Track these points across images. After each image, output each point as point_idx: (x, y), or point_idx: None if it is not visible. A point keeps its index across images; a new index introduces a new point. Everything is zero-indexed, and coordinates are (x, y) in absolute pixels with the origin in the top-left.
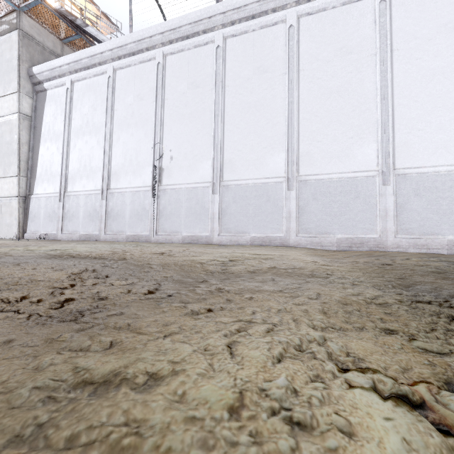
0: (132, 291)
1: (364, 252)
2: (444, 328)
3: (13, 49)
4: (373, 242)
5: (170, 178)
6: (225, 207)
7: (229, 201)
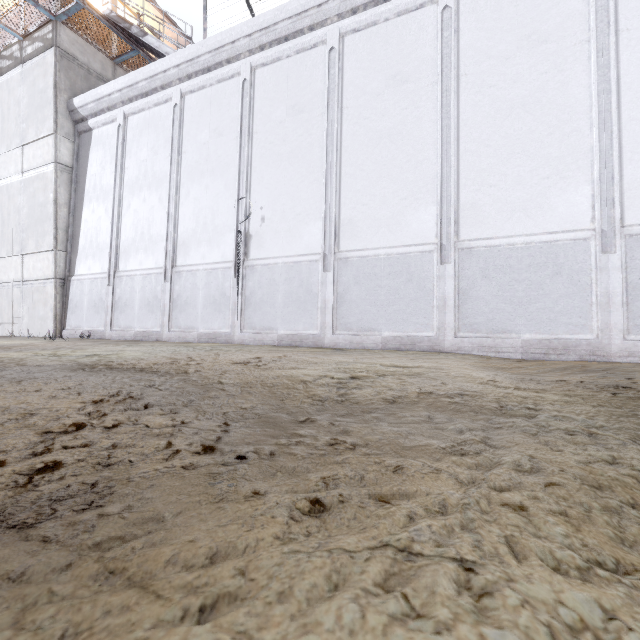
0: (173, 444)
1: (571, 364)
2: None
3: (48, 74)
4: (586, 346)
5: (261, 249)
6: (343, 291)
7: (349, 281)
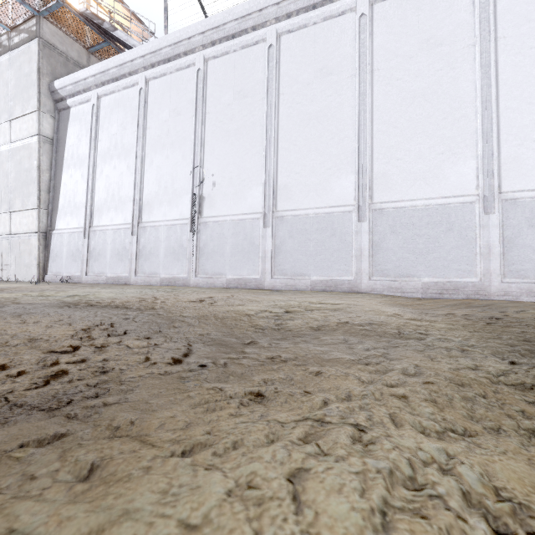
0: (151, 358)
1: (460, 301)
2: None
3: (33, 61)
4: (471, 287)
5: (212, 208)
6: (280, 243)
7: (284, 235)
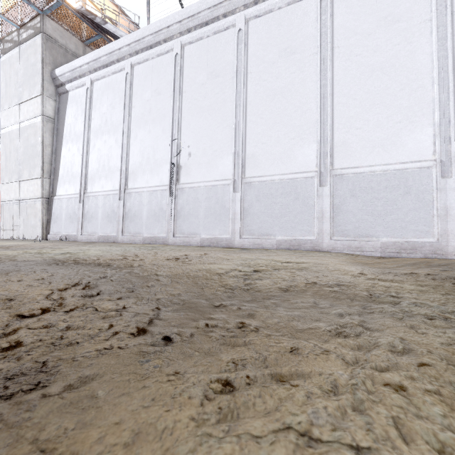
0: (114, 326)
1: (418, 260)
2: None
3: (38, 52)
4: (429, 247)
5: (188, 176)
6: (248, 206)
7: (252, 199)
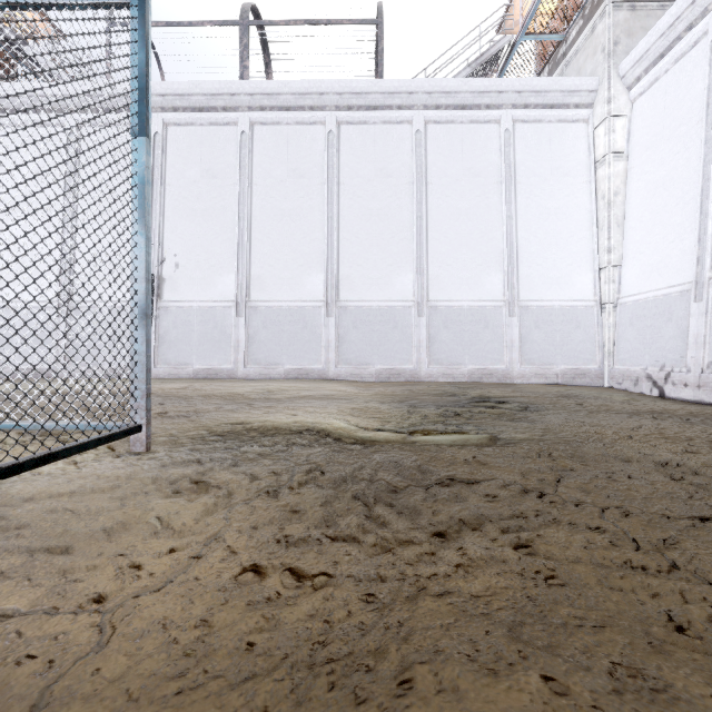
0: (204, 407)
1: (399, 383)
2: (402, 415)
3: None
4: (409, 372)
5: (175, 292)
6: (254, 333)
7: (258, 326)
